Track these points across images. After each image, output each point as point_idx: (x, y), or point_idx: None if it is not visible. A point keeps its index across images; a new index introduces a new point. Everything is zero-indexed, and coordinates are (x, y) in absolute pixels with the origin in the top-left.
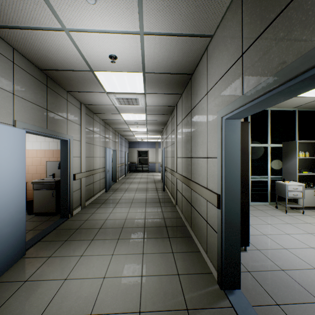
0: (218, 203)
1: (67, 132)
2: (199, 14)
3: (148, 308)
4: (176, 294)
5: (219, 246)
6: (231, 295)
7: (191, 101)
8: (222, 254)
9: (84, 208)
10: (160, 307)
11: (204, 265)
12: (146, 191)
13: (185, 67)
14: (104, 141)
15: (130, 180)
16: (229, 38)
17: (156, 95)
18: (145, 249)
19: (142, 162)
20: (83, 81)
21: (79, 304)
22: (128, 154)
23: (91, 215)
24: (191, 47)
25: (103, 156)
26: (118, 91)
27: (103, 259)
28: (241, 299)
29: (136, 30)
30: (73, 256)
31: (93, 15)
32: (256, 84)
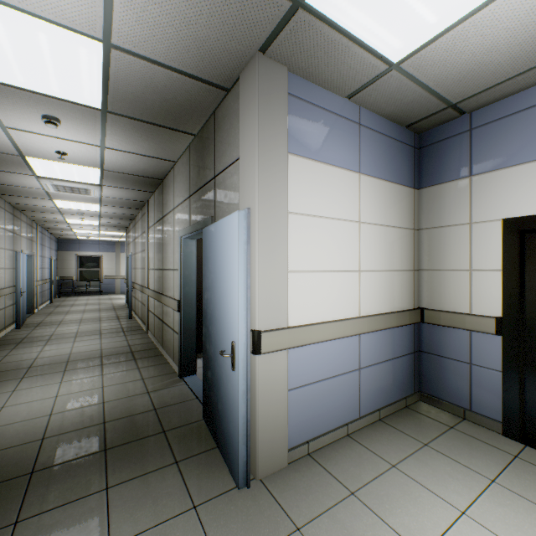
0: (178, 307)
1: None
2: (161, 150)
3: (112, 399)
4: (139, 388)
5: (180, 344)
6: (187, 378)
7: (163, 208)
8: (181, 349)
9: None
10: (123, 397)
11: (171, 369)
12: (100, 321)
13: (154, 174)
14: (12, 241)
15: (64, 309)
16: (185, 176)
17: (119, 189)
18: (105, 371)
19: (88, 277)
20: (0, 161)
21: (35, 414)
22: (56, 262)
23: (5, 358)
24: (158, 164)
25: (10, 267)
26: (58, 177)
27: (50, 387)
28: (194, 378)
29: (97, 144)
30: (0, 393)
31: (48, 128)
32: (195, 222)
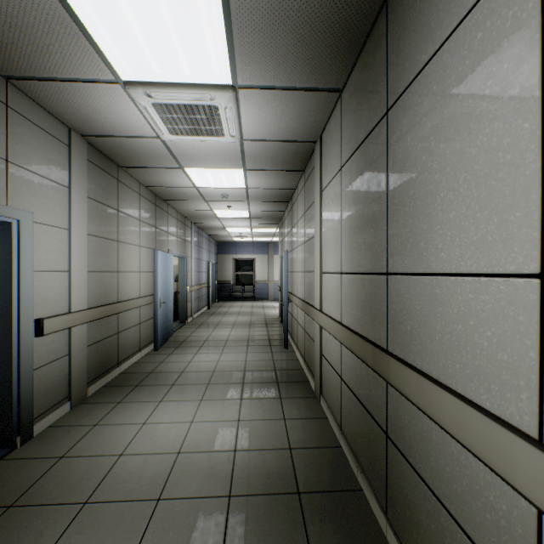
0: None
1: (5, 199)
2: None
3: None
4: None
5: None
6: None
7: (389, 78)
8: None
9: (82, 404)
10: None
11: None
12: (246, 348)
13: None
14: (152, 237)
15: (215, 319)
16: None
17: (268, 97)
18: None
19: (242, 281)
20: (25, 19)
21: None
22: (215, 265)
23: (86, 436)
24: None
25: (149, 270)
26: (154, 75)
27: None
28: None
29: None
30: None
31: None
32: None
